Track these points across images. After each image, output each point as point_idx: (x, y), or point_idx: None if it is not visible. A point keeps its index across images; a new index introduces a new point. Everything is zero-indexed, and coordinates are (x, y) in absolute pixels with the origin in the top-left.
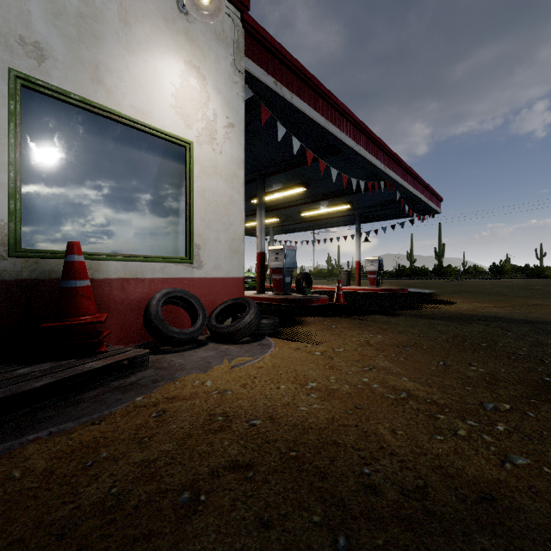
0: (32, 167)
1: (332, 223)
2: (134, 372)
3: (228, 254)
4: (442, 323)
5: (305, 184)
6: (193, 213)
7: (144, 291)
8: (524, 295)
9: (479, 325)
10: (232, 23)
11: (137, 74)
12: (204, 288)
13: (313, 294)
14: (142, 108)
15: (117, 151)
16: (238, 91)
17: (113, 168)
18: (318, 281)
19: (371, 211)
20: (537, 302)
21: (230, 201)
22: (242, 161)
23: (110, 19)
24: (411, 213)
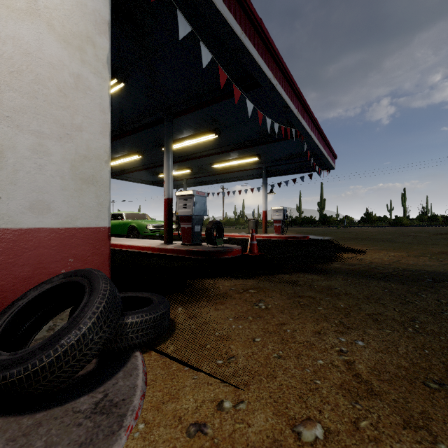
0: None
1: (241, 176)
2: None
3: (71, 183)
4: (400, 288)
5: (216, 130)
6: None
7: None
8: (413, 242)
9: (447, 290)
10: None
11: None
12: None
13: (224, 242)
14: None
15: None
16: None
17: None
18: (227, 229)
19: (276, 165)
20: (439, 250)
21: (75, 84)
22: (105, 21)
23: None
24: (314, 165)
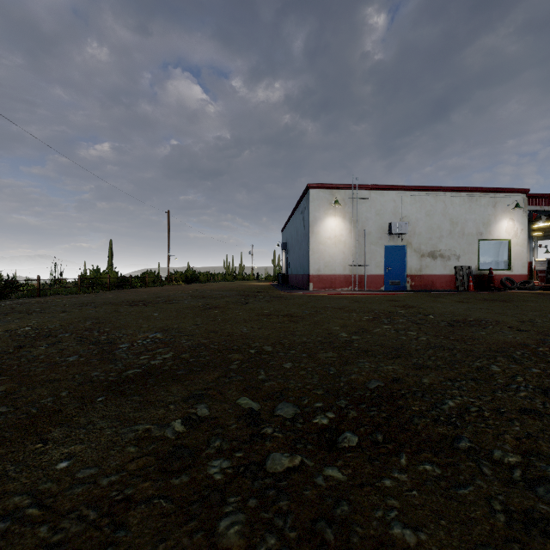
0: (479, 254)
1: None
2: (505, 291)
3: (521, 267)
4: None
5: None
6: (510, 257)
7: (498, 277)
8: None
9: None
10: (522, 199)
11: (497, 228)
12: (513, 277)
13: None
14: (498, 236)
15: (492, 247)
16: (524, 218)
17: (492, 251)
18: None
19: None
20: None
21: (522, 252)
22: (526, 239)
23: (492, 220)
24: None
